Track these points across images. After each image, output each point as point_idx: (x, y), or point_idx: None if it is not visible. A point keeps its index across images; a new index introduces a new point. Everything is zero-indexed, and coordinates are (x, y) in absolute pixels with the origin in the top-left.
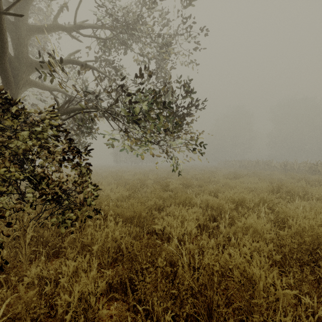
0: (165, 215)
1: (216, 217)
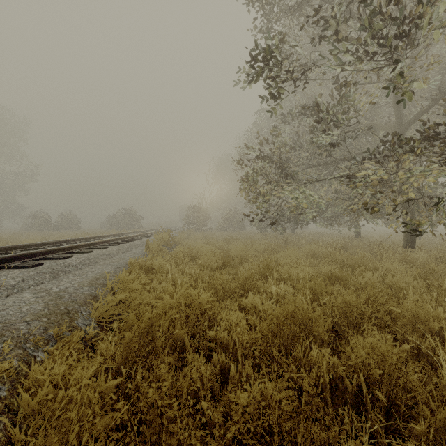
0: None
1: None
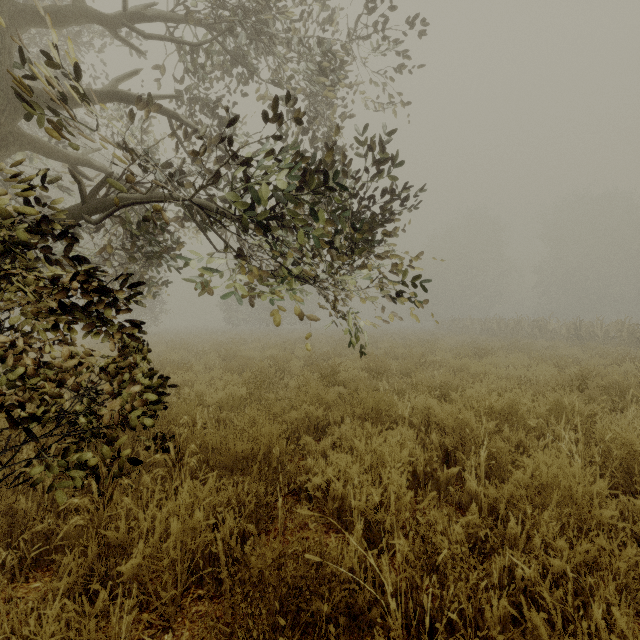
0: (330, 443)
1: (450, 449)
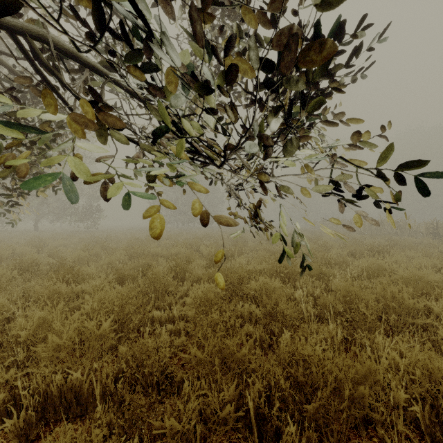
0: None
1: None
